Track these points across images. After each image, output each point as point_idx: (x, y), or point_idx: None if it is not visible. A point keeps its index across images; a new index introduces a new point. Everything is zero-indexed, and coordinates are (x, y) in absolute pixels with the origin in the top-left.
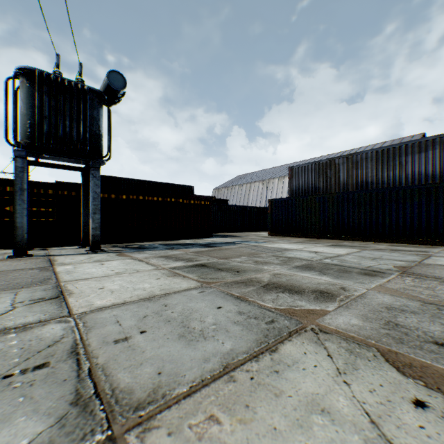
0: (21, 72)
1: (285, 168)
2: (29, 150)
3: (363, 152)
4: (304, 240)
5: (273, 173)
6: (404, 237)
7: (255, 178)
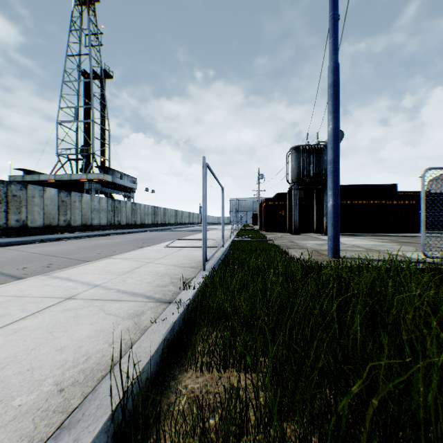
0: (293, 149)
1: None
2: (298, 186)
3: None
4: None
5: None
6: None
7: None
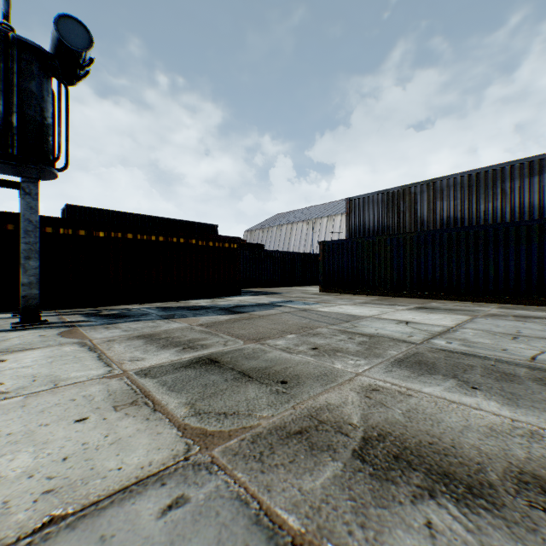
0: None
1: (335, 206)
2: None
3: (451, 176)
4: (373, 299)
5: (321, 212)
6: (517, 295)
7: (298, 218)
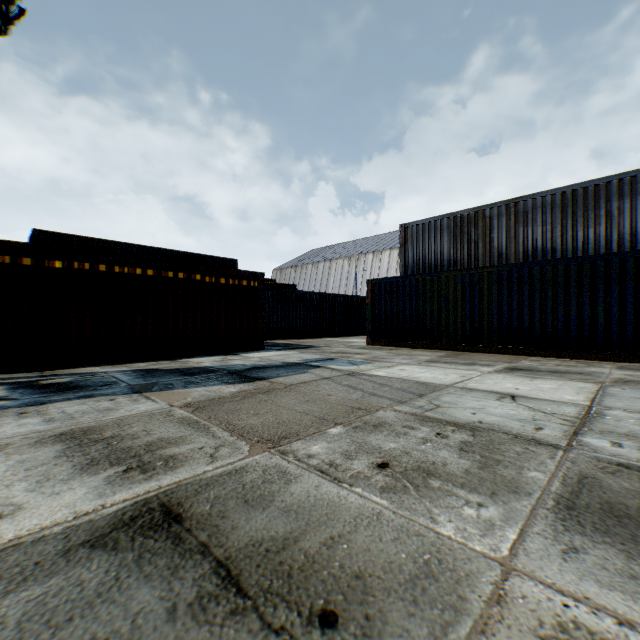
0: None
1: (382, 239)
2: None
3: (538, 194)
4: (440, 355)
5: (365, 246)
6: (638, 350)
7: (338, 253)
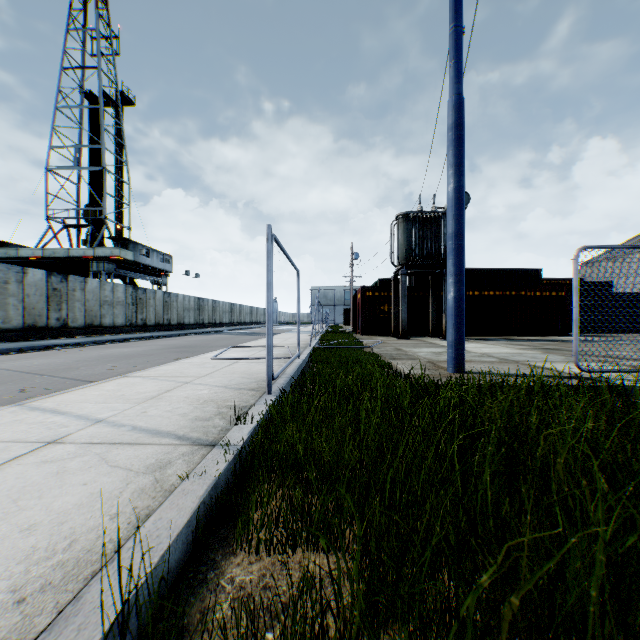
0: (400, 217)
1: None
2: (408, 269)
3: None
4: None
5: None
6: None
7: None
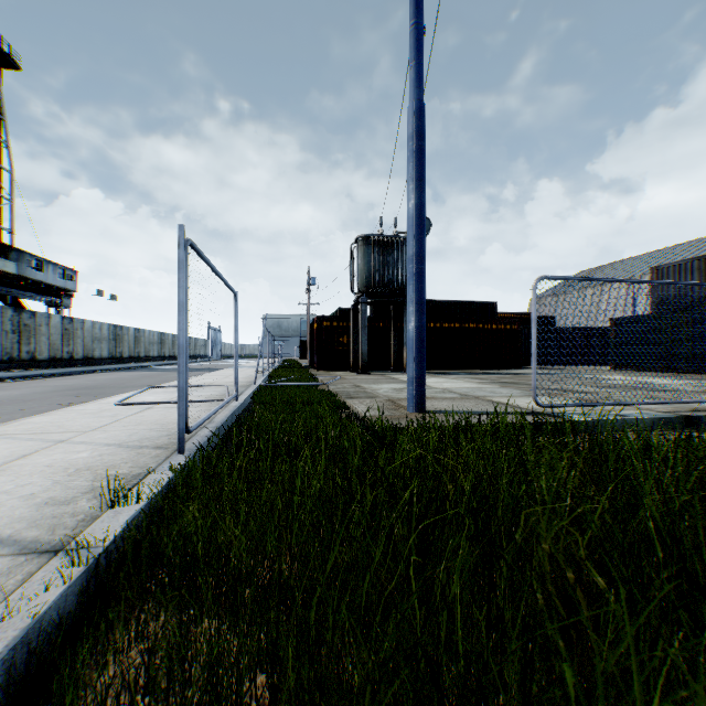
0: (361, 239)
1: (680, 252)
2: (368, 297)
3: None
4: (660, 374)
5: (651, 263)
6: None
7: (612, 275)
